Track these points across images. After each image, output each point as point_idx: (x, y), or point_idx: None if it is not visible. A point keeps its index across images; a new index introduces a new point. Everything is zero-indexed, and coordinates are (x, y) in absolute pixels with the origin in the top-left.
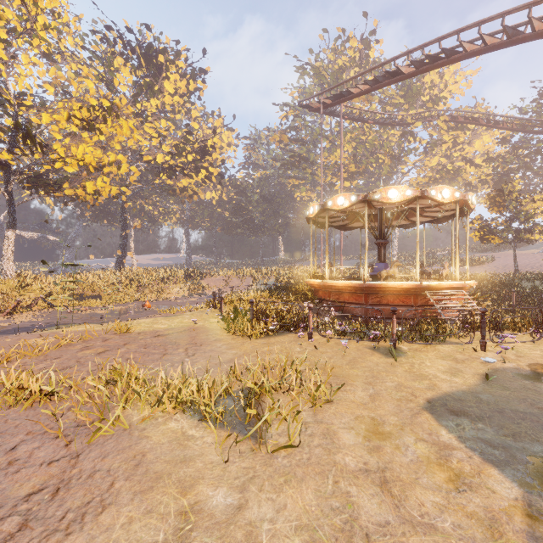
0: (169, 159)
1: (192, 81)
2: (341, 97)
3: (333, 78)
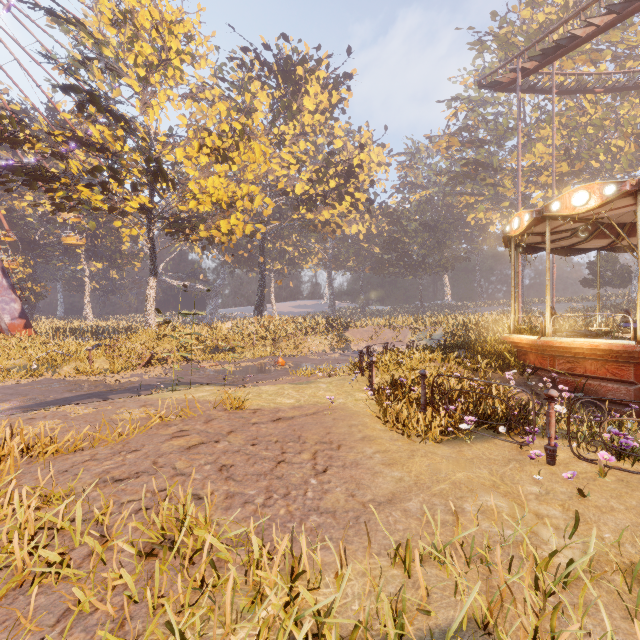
0: (308, 188)
1: (334, 92)
2: (555, 50)
3: (528, 43)
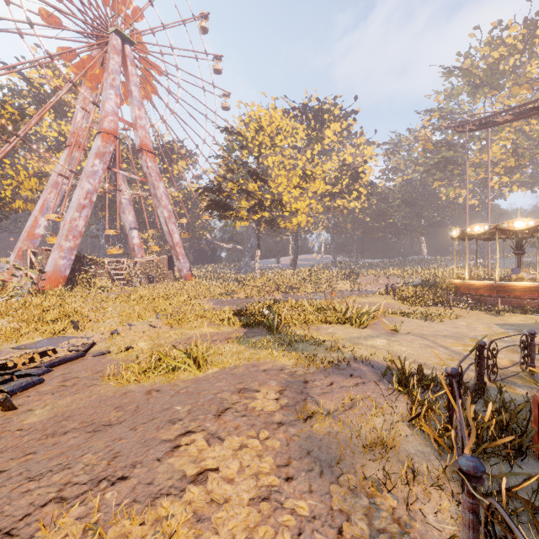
0: (328, 187)
1: (344, 121)
2: (487, 123)
3: (485, 74)
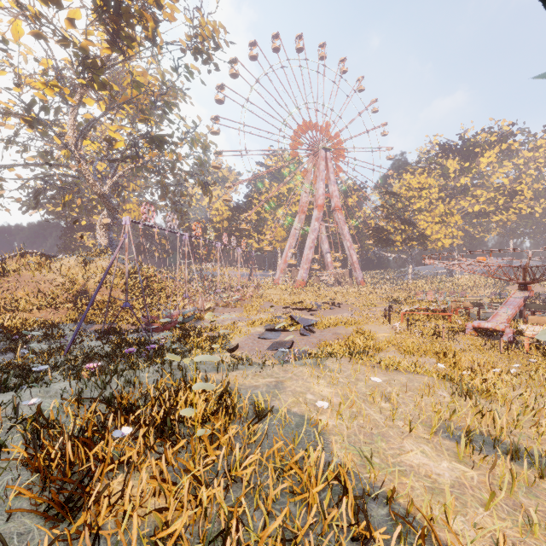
0: (483, 206)
1: (503, 143)
2: None
3: None
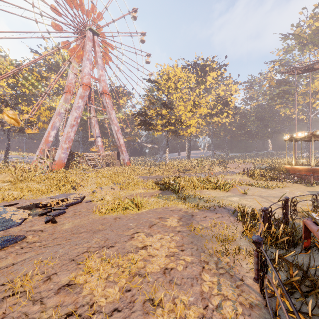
0: (209, 110)
1: (219, 71)
2: (309, 69)
3: (310, 37)
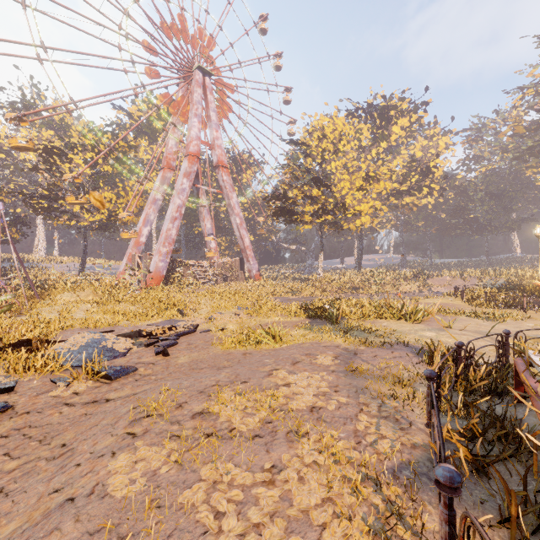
0: (395, 185)
1: (413, 115)
2: None
3: None
